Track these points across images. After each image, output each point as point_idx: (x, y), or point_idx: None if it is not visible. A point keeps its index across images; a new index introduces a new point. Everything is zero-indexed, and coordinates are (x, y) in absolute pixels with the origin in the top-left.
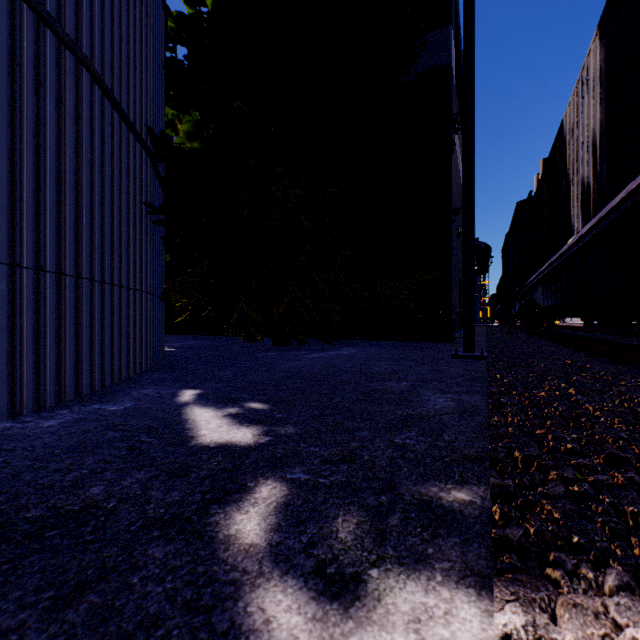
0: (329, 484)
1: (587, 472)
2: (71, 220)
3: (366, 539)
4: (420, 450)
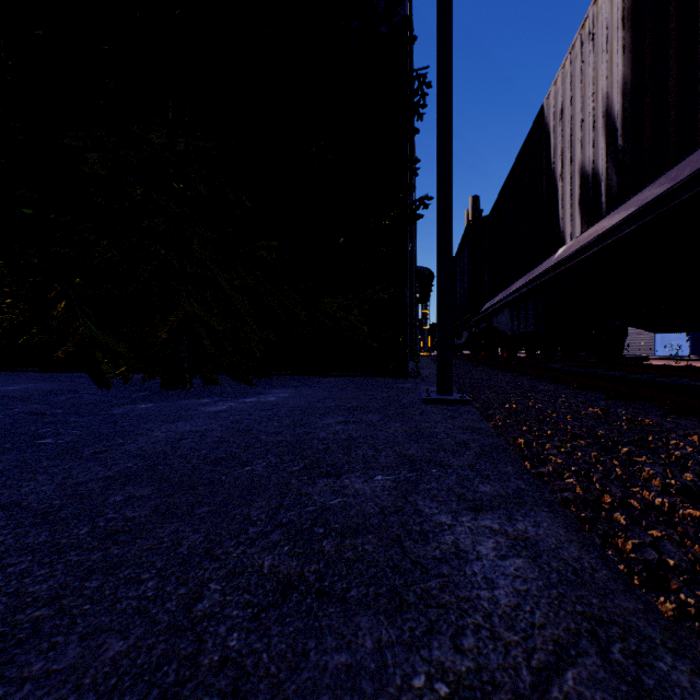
0: None
1: None
2: None
3: None
4: None
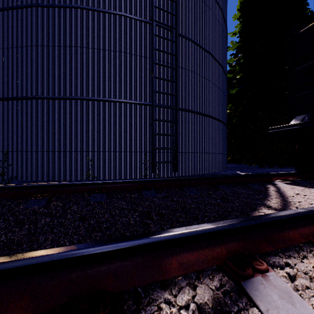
0: None
1: None
2: (220, 146)
3: None
4: None
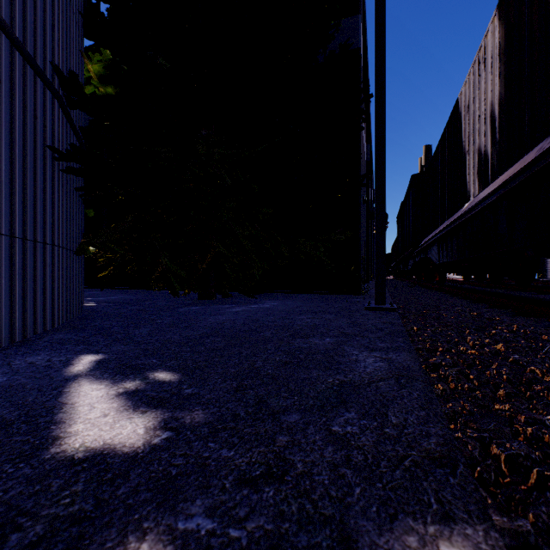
0: (246, 544)
1: None
2: None
3: None
4: (368, 446)
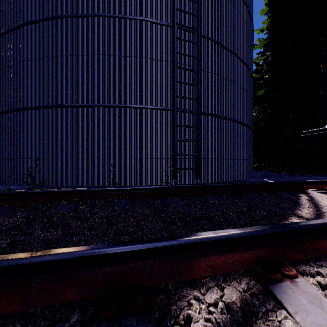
0: None
1: None
2: (246, 151)
3: None
4: None
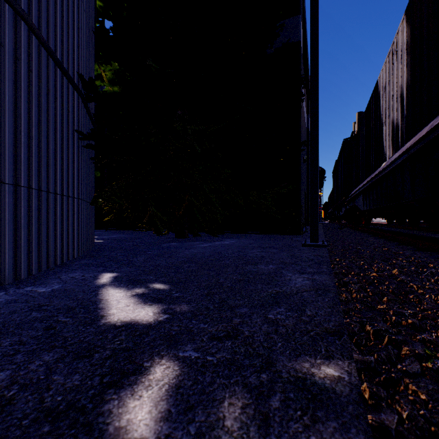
0: (216, 362)
1: (434, 348)
2: (10, 140)
3: (251, 427)
4: (290, 325)
